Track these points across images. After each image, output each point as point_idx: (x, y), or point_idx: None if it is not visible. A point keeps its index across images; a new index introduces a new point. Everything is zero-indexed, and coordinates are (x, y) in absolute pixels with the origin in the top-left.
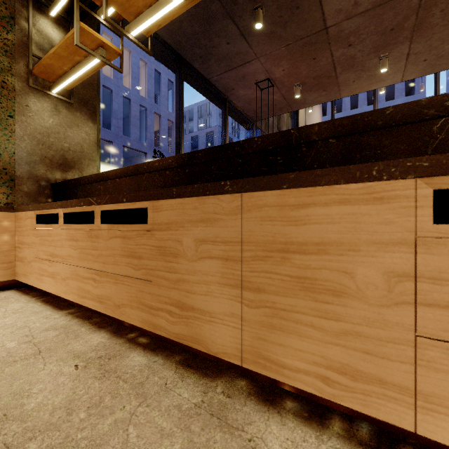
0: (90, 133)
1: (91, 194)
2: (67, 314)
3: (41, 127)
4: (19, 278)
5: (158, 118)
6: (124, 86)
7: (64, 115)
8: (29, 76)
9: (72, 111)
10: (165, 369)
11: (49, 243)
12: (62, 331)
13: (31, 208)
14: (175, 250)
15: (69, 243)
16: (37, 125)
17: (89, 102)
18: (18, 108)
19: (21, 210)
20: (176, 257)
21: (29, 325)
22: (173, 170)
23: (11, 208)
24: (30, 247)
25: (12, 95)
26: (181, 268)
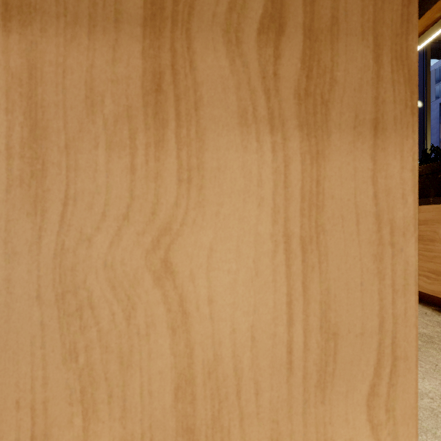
0: None
1: None
2: None
3: None
4: None
5: None
6: None
7: None
8: None
9: None
10: (424, 309)
11: None
12: None
13: None
14: (431, 237)
15: None
16: None
17: None
18: None
19: None
20: (432, 242)
21: None
22: (423, 176)
23: None
24: None
25: None
26: (437, 249)
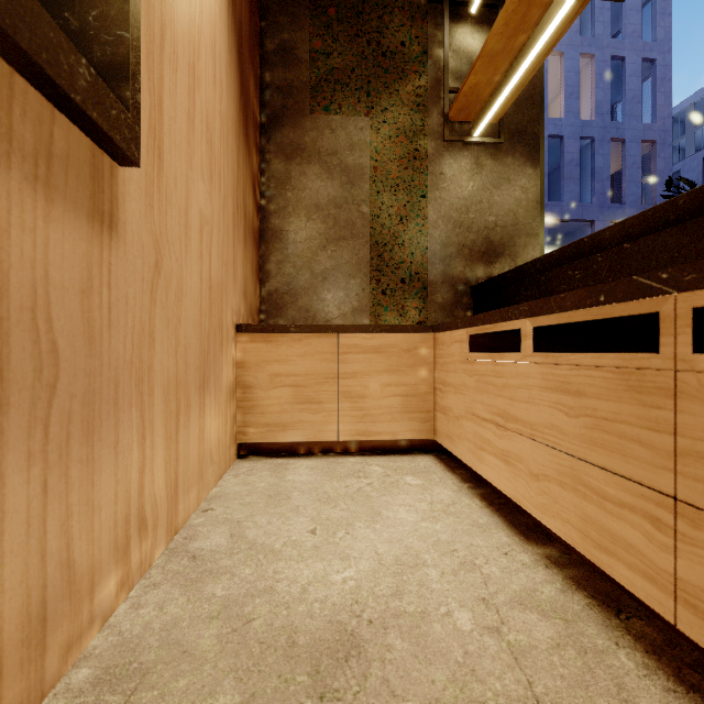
0: (527, 188)
1: (549, 292)
2: (547, 562)
3: (457, 200)
4: (439, 439)
5: (619, 146)
6: (550, 119)
7: (488, 170)
8: (444, 125)
9: (500, 158)
10: None
11: (496, 391)
12: (561, 631)
13: (460, 323)
14: None
15: (552, 398)
16: (453, 199)
17: (526, 132)
18: (431, 181)
19: (443, 330)
20: None
21: (479, 562)
22: None
23: (429, 326)
24: (458, 392)
25: (425, 165)
26: None
